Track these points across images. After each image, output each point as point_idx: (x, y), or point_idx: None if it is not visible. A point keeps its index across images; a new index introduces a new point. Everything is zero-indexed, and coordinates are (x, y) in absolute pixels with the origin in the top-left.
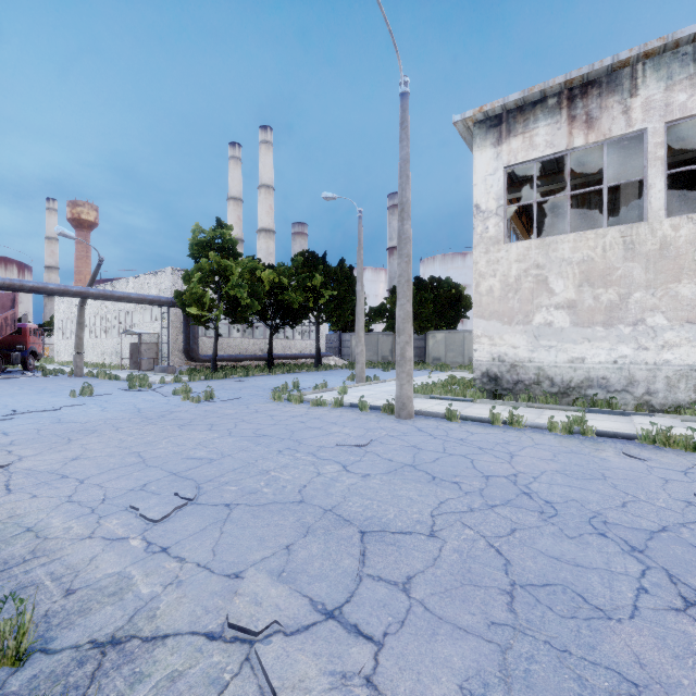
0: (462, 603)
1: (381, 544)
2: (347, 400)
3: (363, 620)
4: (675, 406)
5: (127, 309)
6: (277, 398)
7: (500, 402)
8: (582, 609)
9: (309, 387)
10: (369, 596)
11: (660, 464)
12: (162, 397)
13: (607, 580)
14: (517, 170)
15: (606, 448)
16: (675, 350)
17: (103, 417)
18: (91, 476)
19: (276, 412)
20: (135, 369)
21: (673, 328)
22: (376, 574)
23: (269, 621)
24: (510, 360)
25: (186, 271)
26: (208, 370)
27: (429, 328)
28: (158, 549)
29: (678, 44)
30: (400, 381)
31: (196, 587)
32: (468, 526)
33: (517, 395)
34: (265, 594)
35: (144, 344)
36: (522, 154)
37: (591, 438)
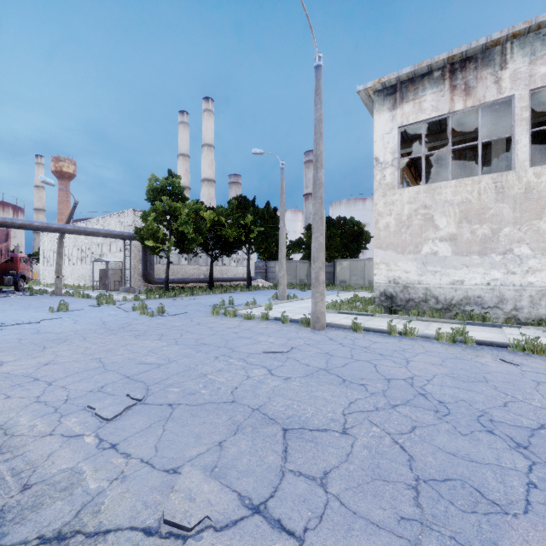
0: (373, 497)
1: (300, 440)
2: (272, 315)
3: (286, 515)
4: (538, 319)
5: (98, 242)
6: (216, 313)
7: (395, 316)
8: (480, 504)
9: (241, 304)
10: (290, 491)
11: (531, 369)
12: (123, 312)
13: (499, 475)
14: (407, 130)
15: (484, 355)
16: (538, 274)
17: (74, 328)
18: (58, 379)
19: (215, 324)
20: (104, 289)
21: (536, 257)
22: (297, 470)
23: (201, 517)
24: (403, 282)
25: (144, 211)
26: (161, 290)
27: (336, 257)
28: (108, 446)
29: (539, 26)
30: (315, 299)
31: (138, 482)
32: (374, 424)
33: (408, 310)
34: (199, 490)
35: (110, 269)
36: (413, 117)
37: (471, 346)
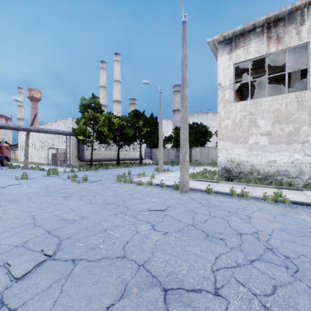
0: None
1: (179, 305)
2: (154, 181)
3: None
4: None
5: (51, 137)
6: (119, 180)
7: (232, 183)
8: None
9: (135, 174)
10: None
11: None
12: (62, 180)
13: None
14: (237, 68)
15: (301, 212)
16: None
17: (26, 191)
18: None
19: (117, 188)
20: (54, 165)
21: None
22: None
23: None
24: (236, 161)
25: (77, 118)
26: (88, 166)
27: (192, 146)
28: None
29: None
30: (182, 172)
31: None
32: (240, 283)
33: (240, 179)
34: None
35: (58, 153)
36: (243, 57)
37: (288, 205)
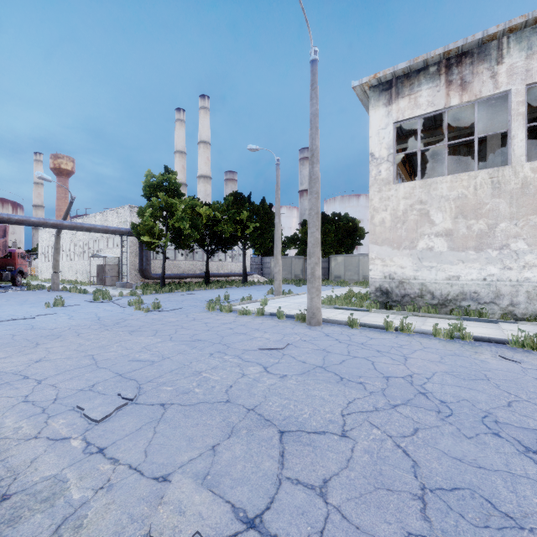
0: (377, 509)
1: (298, 444)
2: (267, 310)
3: (283, 530)
4: (534, 315)
5: (95, 238)
6: (211, 308)
7: (391, 312)
8: (493, 517)
9: (237, 299)
10: (288, 502)
11: (532, 366)
12: (119, 307)
13: (510, 483)
14: (402, 126)
15: (483, 351)
16: (534, 270)
17: (69, 324)
18: (49, 377)
19: (210, 320)
20: (101, 284)
21: (532, 252)
22: (295, 477)
23: (191, 533)
24: (399, 278)
25: (140, 207)
26: (158, 285)
27: (331, 253)
28: (95, 450)
29: (536, 20)
30: (311, 295)
31: (125, 492)
32: (375, 426)
33: (404, 306)
34: (189, 501)
35: (107, 265)
36: (408, 112)
37: (469, 342)
